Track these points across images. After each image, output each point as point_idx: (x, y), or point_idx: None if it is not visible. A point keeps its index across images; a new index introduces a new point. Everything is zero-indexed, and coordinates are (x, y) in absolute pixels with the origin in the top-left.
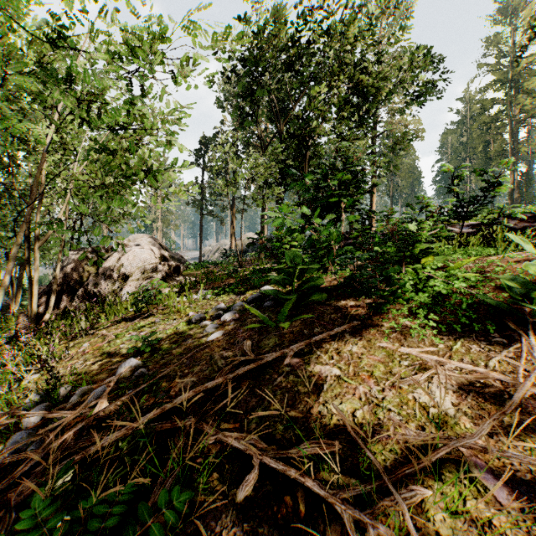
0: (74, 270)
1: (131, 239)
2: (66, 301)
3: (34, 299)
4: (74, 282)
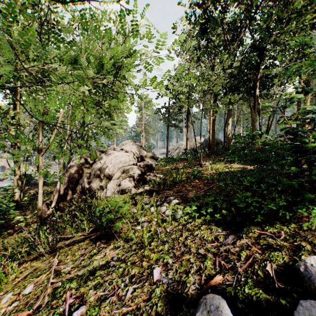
0: (74, 171)
1: (124, 144)
2: (69, 194)
3: (39, 196)
4: (74, 180)
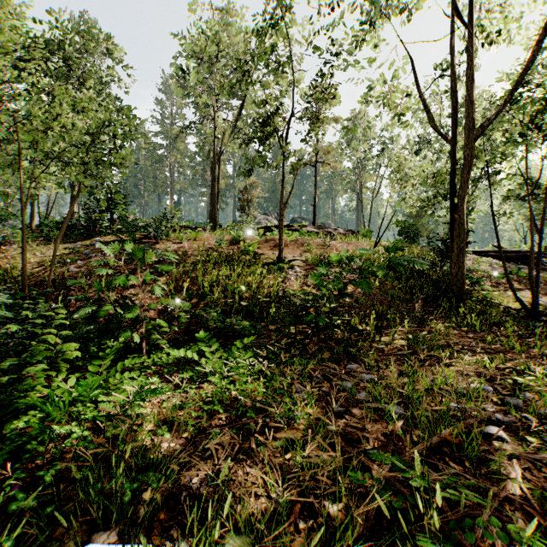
0: None
1: None
2: None
3: None
4: None
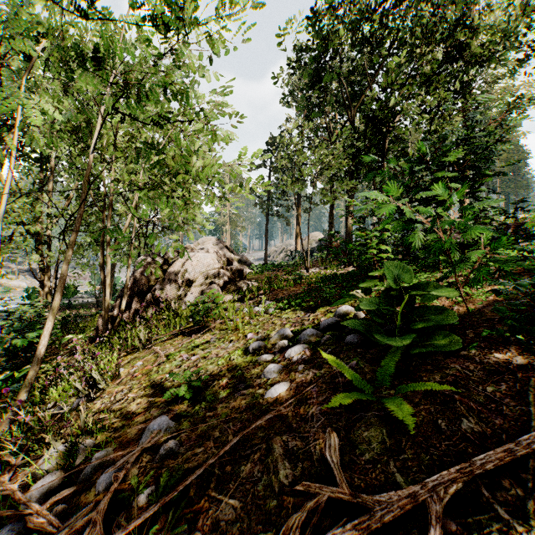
0: (143, 276)
1: (200, 243)
2: (137, 306)
3: (106, 304)
4: (143, 287)
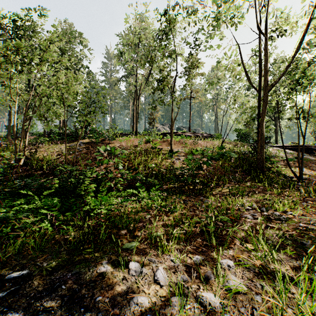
0: None
1: None
2: None
3: None
4: None
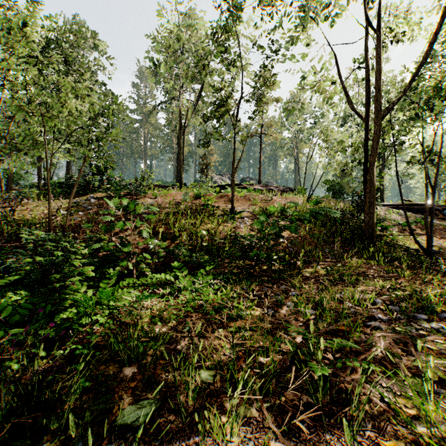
0: None
1: None
2: None
3: None
4: None
